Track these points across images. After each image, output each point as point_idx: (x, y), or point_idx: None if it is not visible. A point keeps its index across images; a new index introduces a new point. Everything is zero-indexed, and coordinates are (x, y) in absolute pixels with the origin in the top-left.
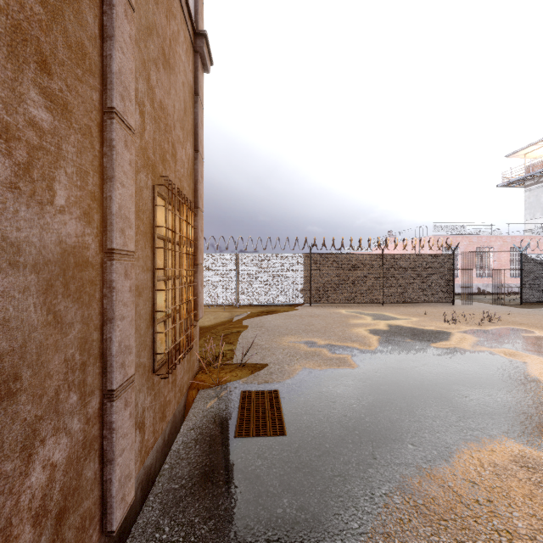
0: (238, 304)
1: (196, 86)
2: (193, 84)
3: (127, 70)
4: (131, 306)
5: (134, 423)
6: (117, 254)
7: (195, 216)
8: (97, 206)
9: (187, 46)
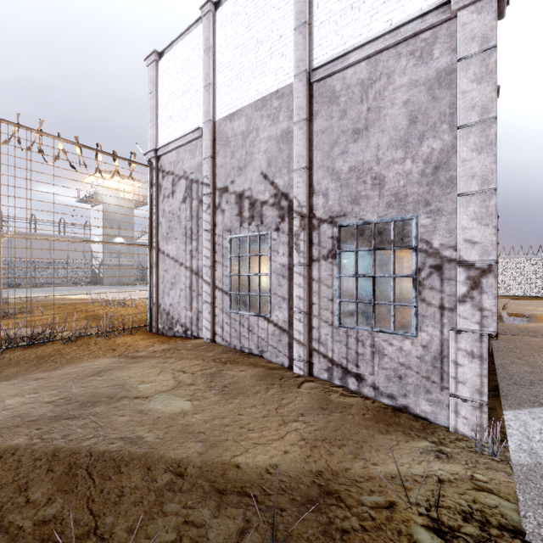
0: None
1: None
2: None
3: None
4: None
5: None
6: None
7: None
8: None
9: None
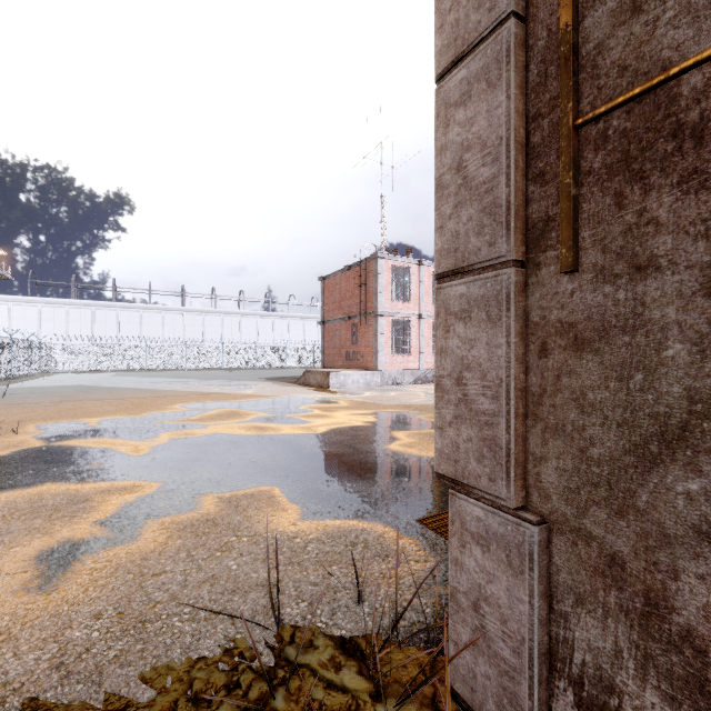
0: None
1: None
2: None
3: None
4: None
5: None
6: None
7: None
8: None
9: None
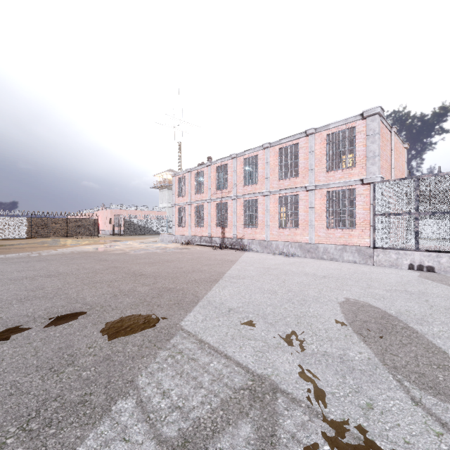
0: None
1: None
2: None
3: None
4: None
5: None
6: None
7: None
8: None
9: None
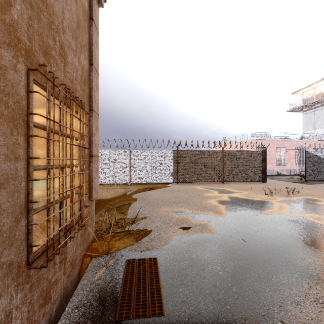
0: (131, 183)
1: (91, 12)
2: (88, 10)
3: None
4: None
5: None
6: None
7: (90, 117)
8: None
9: None
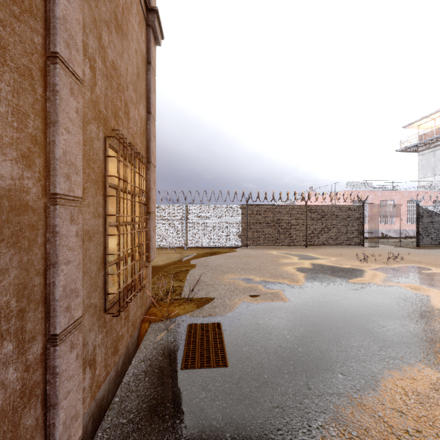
0: (187, 246)
1: (148, 55)
2: (145, 54)
3: (73, 20)
4: (77, 250)
5: (82, 364)
6: (61, 199)
7: (148, 170)
8: (40, 150)
9: (139, 18)
